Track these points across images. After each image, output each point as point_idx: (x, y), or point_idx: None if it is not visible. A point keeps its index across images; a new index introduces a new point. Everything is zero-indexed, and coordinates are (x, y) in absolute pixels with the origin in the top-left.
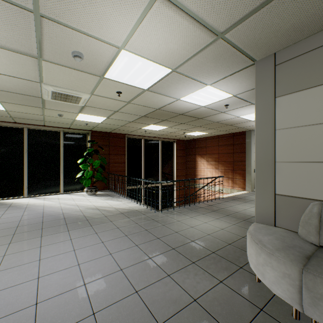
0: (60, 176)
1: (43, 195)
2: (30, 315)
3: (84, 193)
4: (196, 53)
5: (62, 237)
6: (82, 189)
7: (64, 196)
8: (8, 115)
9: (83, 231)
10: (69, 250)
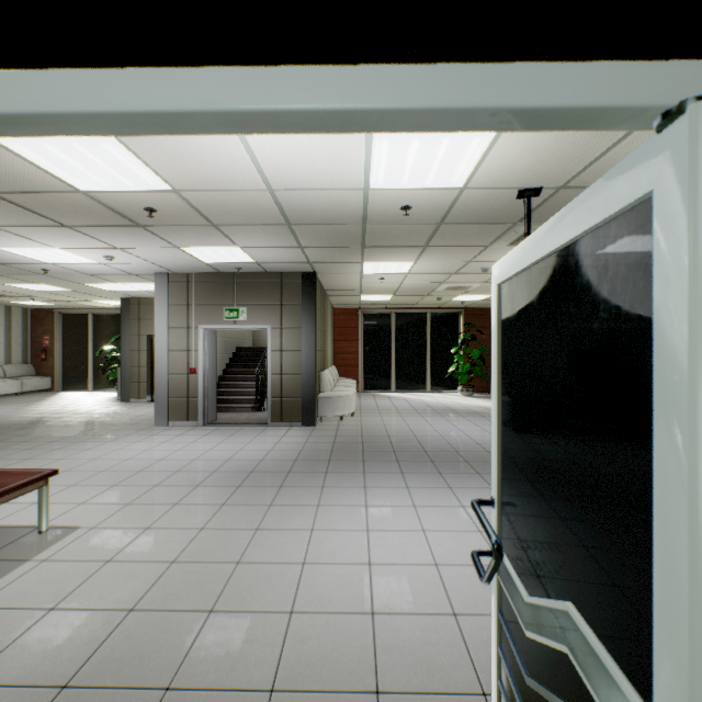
0: (426, 370)
1: (409, 392)
2: (468, 438)
3: (455, 393)
4: None
5: (461, 419)
6: (451, 388)
7: (434, 394)
8: (387, 303)
9: (477, 418)
10: (472, 425)
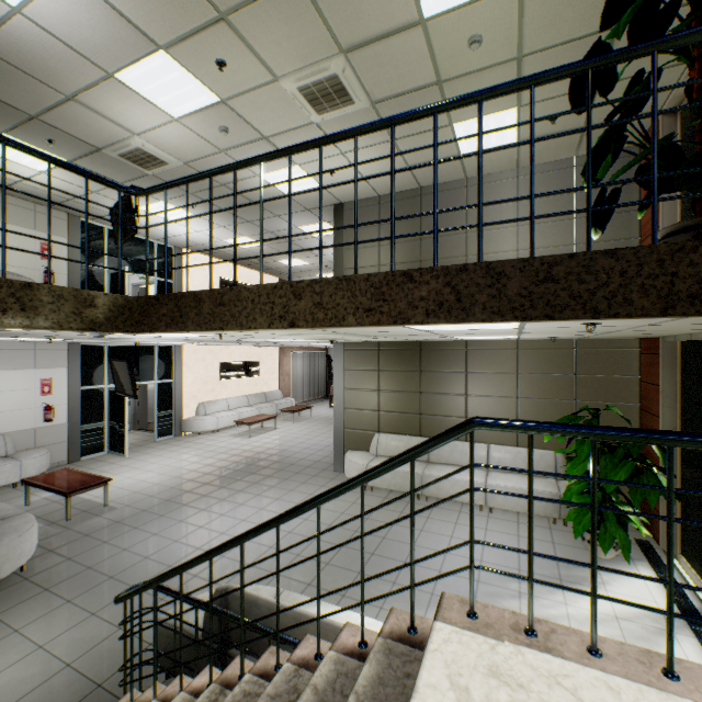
0: None
1: None
2: None
3: None
4: (87, 87)
5: None
6: None
7: None
8: None
9: None
10: None
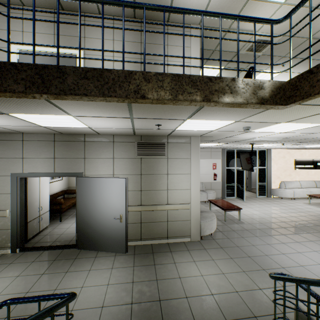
0: None
1: None
2: None
3: None
4: None
5: None
6: None
7: None
8: None
9: None
10: None
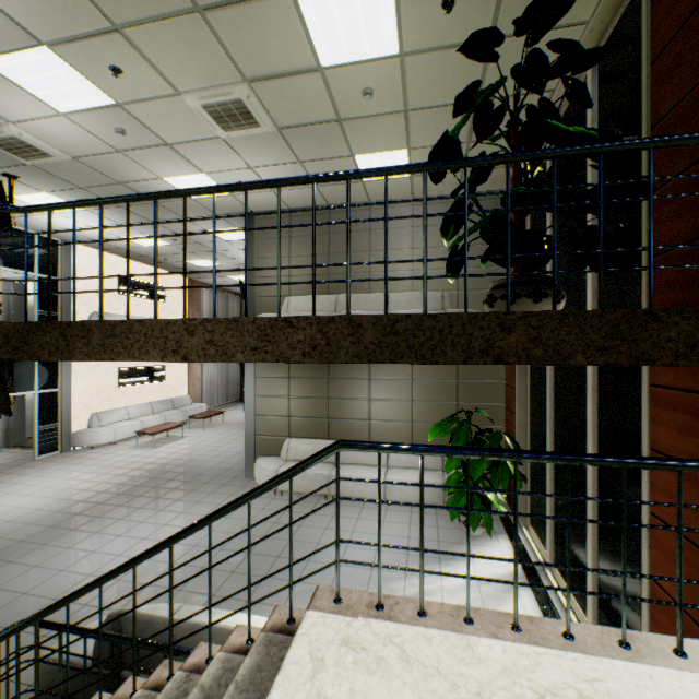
0: None
1: None
2: None
3: None
4: None
5: None
6: None
7: None
8: None
9: None
10: None
